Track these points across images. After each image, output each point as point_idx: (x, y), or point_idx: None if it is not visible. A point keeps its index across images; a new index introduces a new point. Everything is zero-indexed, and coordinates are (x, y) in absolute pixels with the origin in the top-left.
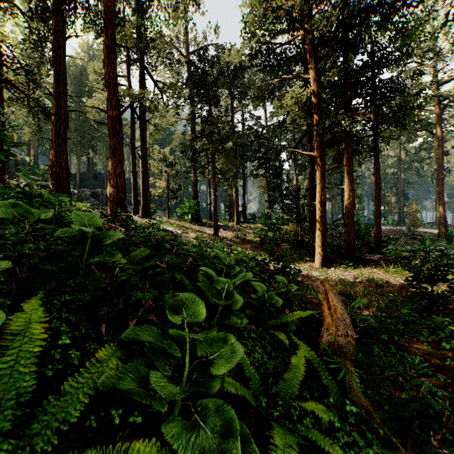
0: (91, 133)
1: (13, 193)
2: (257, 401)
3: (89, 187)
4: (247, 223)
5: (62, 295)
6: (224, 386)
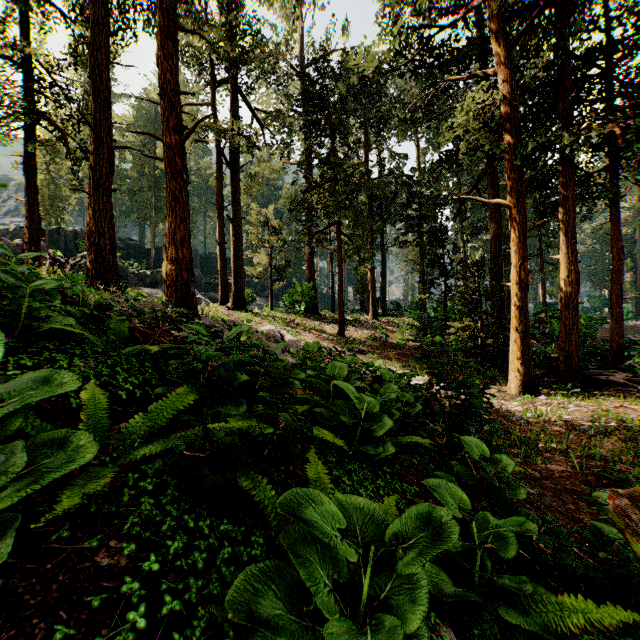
0: None
1: None
2: None
3: None
4: (389, 315)
5: None
6: None
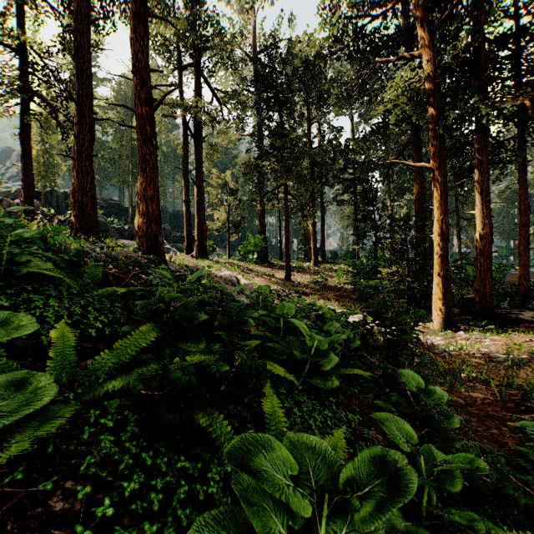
0: None
1: None
2: None
3: None
4: (328, 263)
5: None
6: None
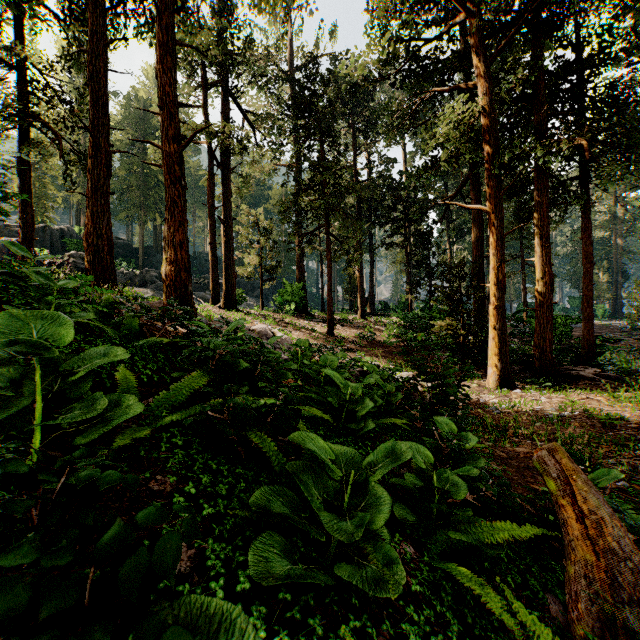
0: (158, 191)
1: None
2: None
3: (155, 266)
4: (377, 315)
5: None
6: None
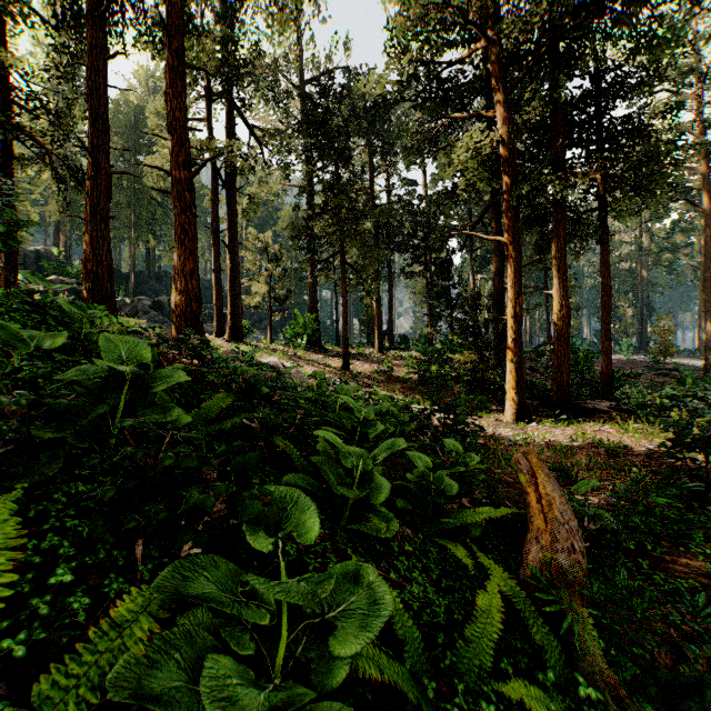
0: (151, 209)
1: (16, 303)
2: (418, 687)
3: (148, 294)
4: (396, 349)
5: (71, 483)
6: (357, 667)
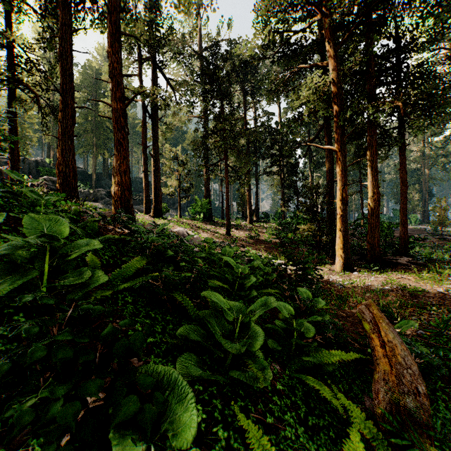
0: (106, 134)
1: (1, 192)
2: None
3: (104, 187)
4: (260, 222)
5: None
6: None
